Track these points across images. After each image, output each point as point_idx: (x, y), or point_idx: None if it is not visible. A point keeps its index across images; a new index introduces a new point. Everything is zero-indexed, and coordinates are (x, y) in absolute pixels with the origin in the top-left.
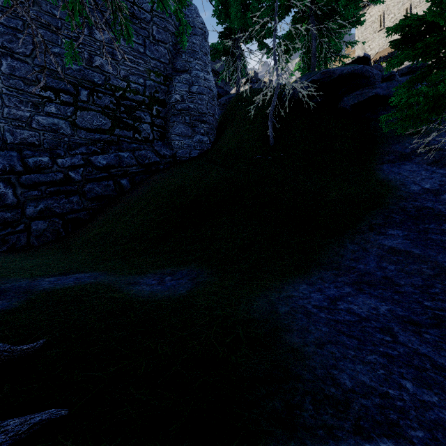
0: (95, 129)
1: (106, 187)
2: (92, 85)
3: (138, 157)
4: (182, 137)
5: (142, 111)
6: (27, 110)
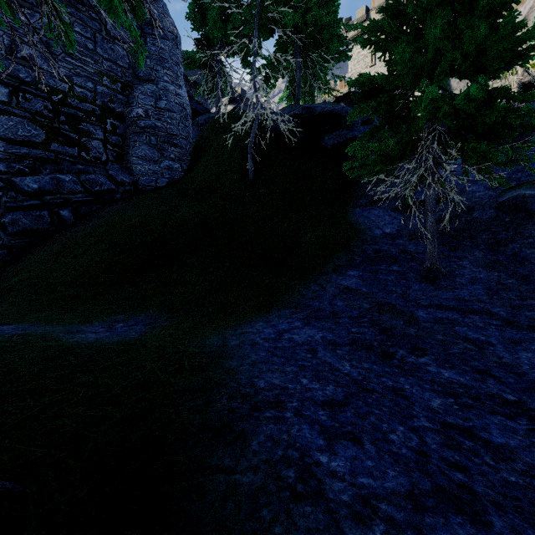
0: (20, 141)
1: (39, 219)
2: (16, 81)
3: (85, 182)
4: (146, 161)
5: (91, 124)
6: None
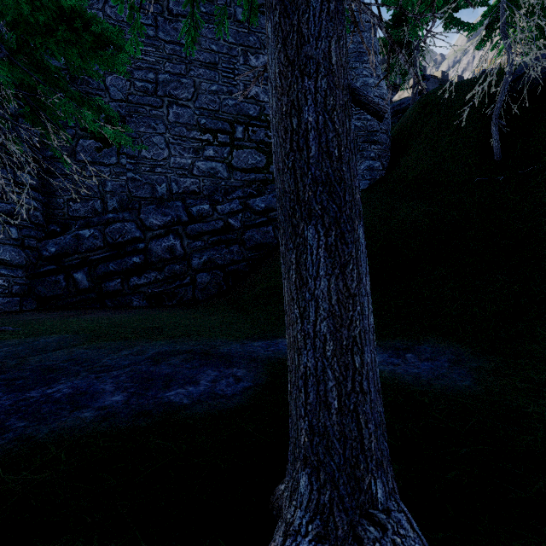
0: (250, 169)
1: (266, 234)
2: (247, 119)
3: None
4: None
5: None
6: (189, 157)
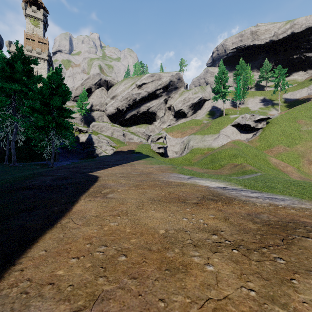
0: None
1: None
2: None
3: None
4: None
5: None
6: None
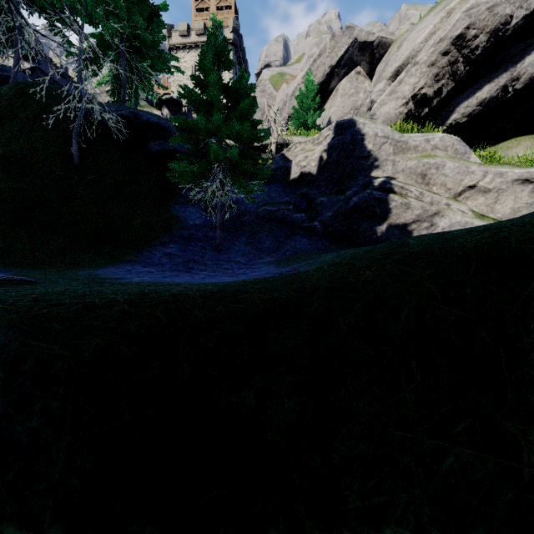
0: None
1: None
2: None
3: None
4: None
5: None
6: None
